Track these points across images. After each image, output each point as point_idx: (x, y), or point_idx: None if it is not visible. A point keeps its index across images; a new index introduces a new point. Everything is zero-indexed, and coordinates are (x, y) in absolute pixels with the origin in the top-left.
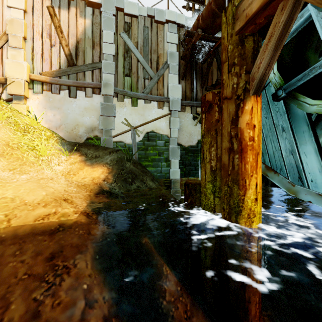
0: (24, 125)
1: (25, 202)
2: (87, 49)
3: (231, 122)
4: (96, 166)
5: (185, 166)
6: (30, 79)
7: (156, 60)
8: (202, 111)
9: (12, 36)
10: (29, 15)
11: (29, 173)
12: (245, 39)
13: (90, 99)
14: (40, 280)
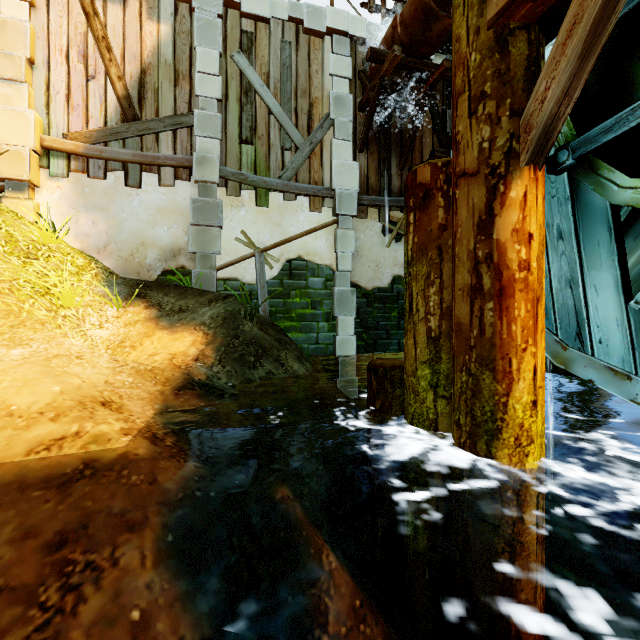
0: (29, 243)
1: (10, 410)
2: (163, 85)
3: (477, 227)
4: (180, 329)
5: (368, 329)
6: (42, 148)
7: (308, 110)
8: (408, 208)
9: (4, 57)
10: (41, 13)
11: (31, 344)
12: (510, 37)
13: (170, 191)
14: (26, 603)
